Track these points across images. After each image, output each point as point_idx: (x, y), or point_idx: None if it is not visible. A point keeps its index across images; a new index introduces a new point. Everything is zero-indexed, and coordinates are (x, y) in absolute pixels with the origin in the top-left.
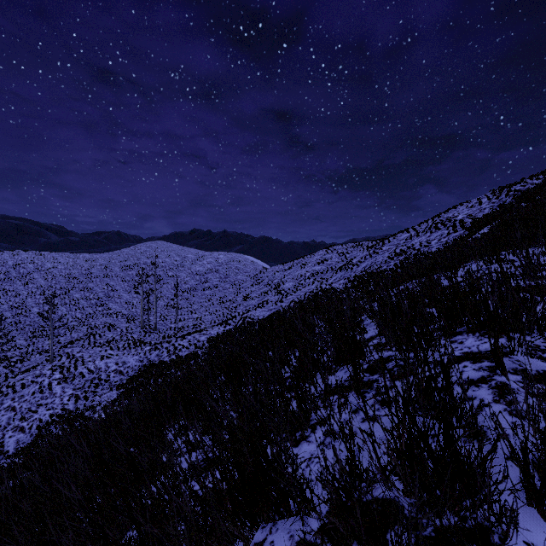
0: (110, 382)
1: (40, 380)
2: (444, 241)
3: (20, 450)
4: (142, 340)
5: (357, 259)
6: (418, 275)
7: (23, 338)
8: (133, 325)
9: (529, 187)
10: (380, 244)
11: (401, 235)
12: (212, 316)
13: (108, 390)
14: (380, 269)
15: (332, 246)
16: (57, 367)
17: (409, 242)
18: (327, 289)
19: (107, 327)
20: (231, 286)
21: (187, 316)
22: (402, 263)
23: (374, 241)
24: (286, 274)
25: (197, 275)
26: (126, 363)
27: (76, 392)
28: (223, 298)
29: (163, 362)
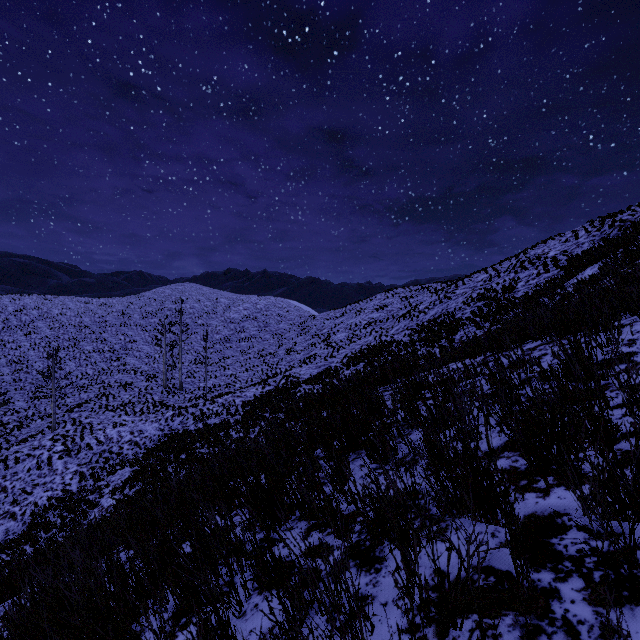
0: (123, 456)
1: (38, 453)
2: (534, 283)
3: (10, 542)
4: (164, 403)
5: (424, 305)
6: (538, 336)
7: (23, 399)
8: (154, 384)
9: (639, 216)
10: (453, 287)
11: (478, 275)
12: (249, 372)
13: (120, 466)
14: (453, 317)
15: (392, 289)
16: (60, 436)
17: (489, 285)
18: (388, 342)
19: (123, 386)
20: (272, 336)
21: (219, 372)
22: (481, 310)
23: (444, 283)
24: (337, 322)
25: (231, 324)
26: (143, 431)
27: (81, 468)
28: (263, 351)
29: (187, 432)
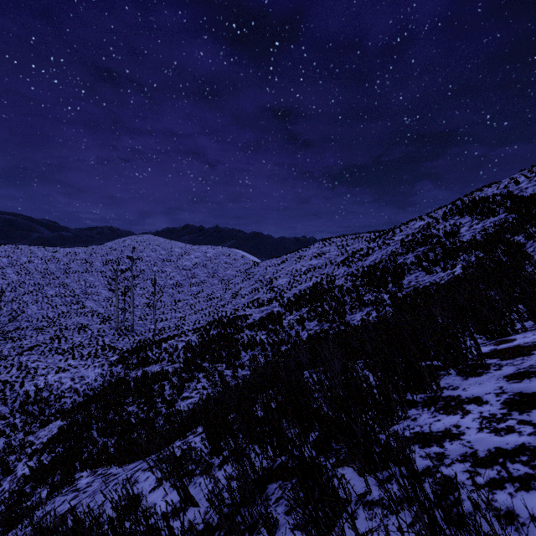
0: (60, 405)
1: None
2: (479, 227)
3: None
4: (113, 346)
5: (362, 252)
6: None
7: None
8: (107, 326)
9: None
10: (390, 234)
11: (414, 223)
12: (197, 315)
13: (55, 416)
14: (394, 262)
15: (329, 239)
16: (1, 382)
17: (428, 231)
18: (329, 287)
19: (79, 328)
20: (220, 281)
21: (170, 315)
22: (427, 255)
23: (377, 233)
24: (279, 269)
25: (184, 271)
26: (85, 378)
27: (14, 419)
28: (211, 295)
29: (124, 381)
